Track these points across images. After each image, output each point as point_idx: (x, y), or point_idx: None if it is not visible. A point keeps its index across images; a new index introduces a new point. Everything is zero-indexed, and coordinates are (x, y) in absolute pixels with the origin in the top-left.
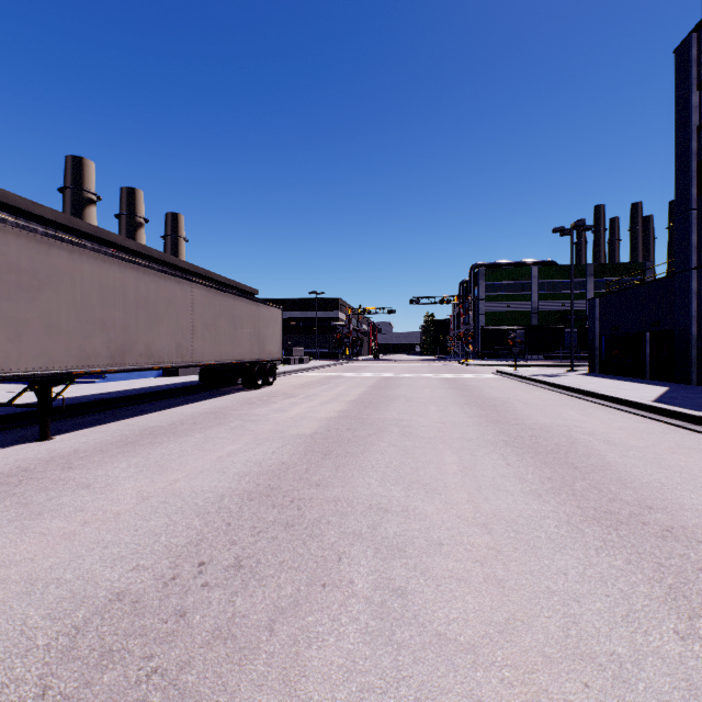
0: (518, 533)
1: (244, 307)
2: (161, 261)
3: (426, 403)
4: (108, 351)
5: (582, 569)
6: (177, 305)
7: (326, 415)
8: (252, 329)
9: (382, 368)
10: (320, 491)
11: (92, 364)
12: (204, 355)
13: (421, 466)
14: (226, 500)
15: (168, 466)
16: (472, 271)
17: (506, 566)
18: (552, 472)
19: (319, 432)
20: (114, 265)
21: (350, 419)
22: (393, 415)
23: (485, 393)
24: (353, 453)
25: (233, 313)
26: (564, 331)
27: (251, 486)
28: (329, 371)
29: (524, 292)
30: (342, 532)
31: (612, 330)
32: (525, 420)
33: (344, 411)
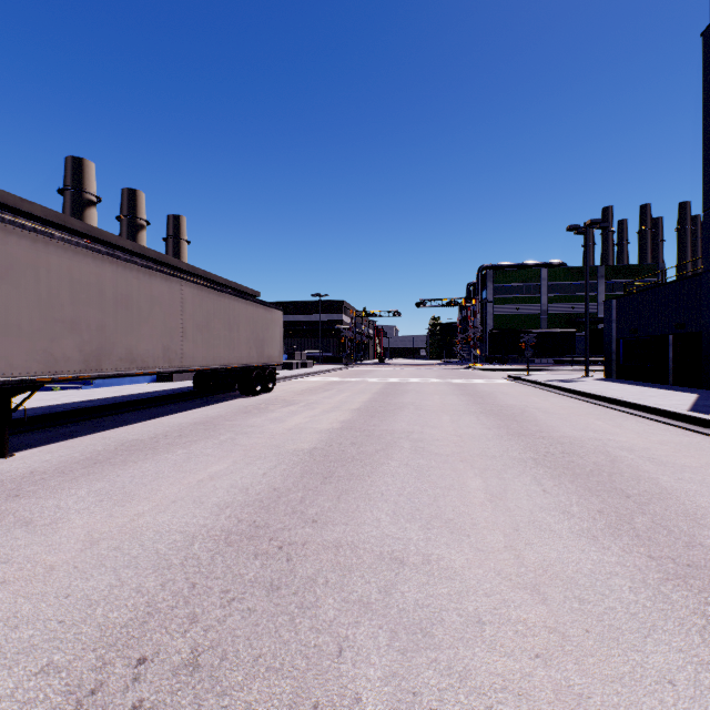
0: (583, 602)
1: (240, 308)
2: (159, 262)
3: (437, 411)
4: (80, 355)
5: (694, 673)
6: (163, 304)
7: (328, 426)
8: (250, 332)
9: (387, 372)
10: (317, 532)
11: (61, 370)
12: (195, 360)
13: (441, 494)
14: (196, 545)
15: (135, 494)
16: (479, 273)
17: (580, 666)
18: (601, 502)
19: (319, 448)
20: (88, 258)
21: (354, 431)
22: (402, 426)
23: (500, 400)
24: (358, 475)
25: (228, 314)
26: (575, 335)
27: (232, 523)
28: (333, 376)
29: (534, 294)
30: (344, 600)
31: (631, 333)
32: (551, 432)
33: (348, 422)
